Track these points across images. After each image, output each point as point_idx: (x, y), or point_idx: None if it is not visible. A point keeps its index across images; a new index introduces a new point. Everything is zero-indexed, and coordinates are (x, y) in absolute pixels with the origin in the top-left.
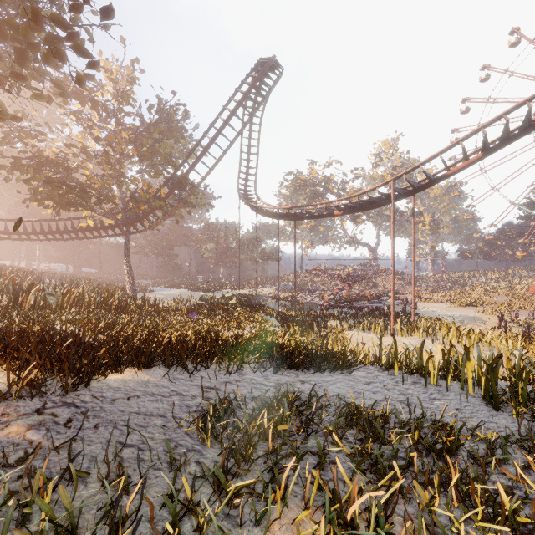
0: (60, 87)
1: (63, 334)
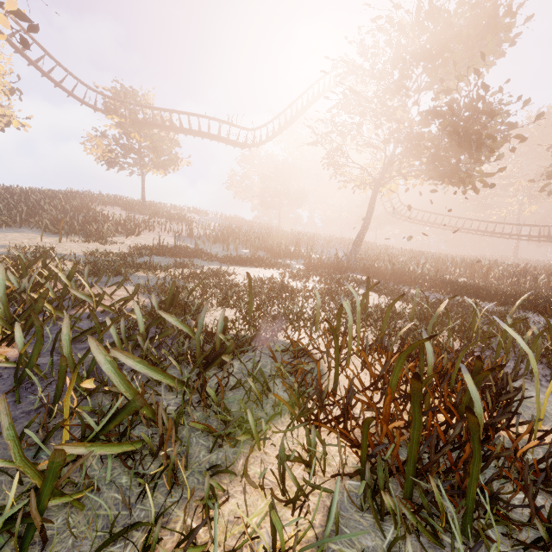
0: (520, 137)
1: (475, 287)
